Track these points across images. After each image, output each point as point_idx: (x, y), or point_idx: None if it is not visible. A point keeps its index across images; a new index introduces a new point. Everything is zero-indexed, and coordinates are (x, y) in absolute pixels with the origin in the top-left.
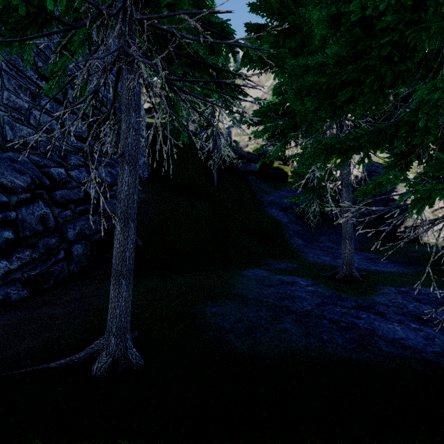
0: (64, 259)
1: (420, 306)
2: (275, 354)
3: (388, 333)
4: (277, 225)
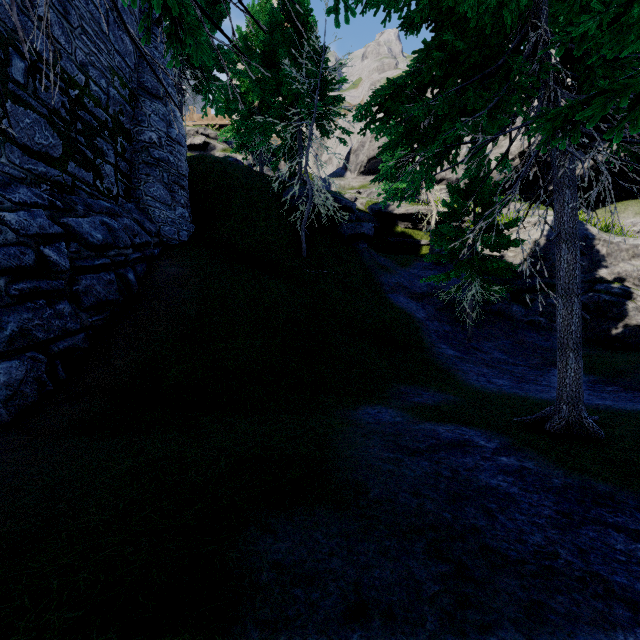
0: None
1: None
2: None
3: None
4: (408, 323)
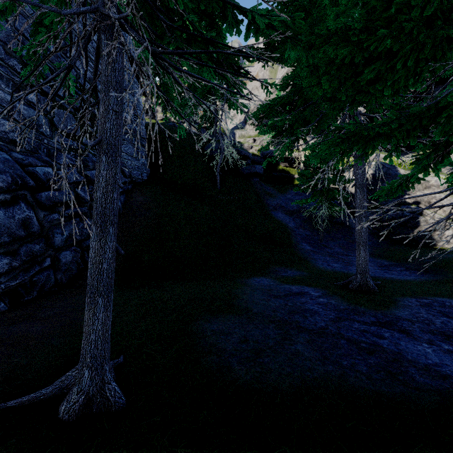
0: (50, 267)
1: (448, 322)
2: (287, 386)
3: (419, 357)
4: (283, 230)
